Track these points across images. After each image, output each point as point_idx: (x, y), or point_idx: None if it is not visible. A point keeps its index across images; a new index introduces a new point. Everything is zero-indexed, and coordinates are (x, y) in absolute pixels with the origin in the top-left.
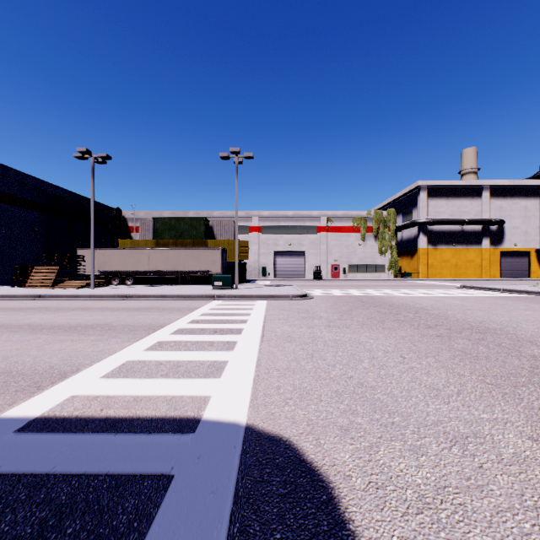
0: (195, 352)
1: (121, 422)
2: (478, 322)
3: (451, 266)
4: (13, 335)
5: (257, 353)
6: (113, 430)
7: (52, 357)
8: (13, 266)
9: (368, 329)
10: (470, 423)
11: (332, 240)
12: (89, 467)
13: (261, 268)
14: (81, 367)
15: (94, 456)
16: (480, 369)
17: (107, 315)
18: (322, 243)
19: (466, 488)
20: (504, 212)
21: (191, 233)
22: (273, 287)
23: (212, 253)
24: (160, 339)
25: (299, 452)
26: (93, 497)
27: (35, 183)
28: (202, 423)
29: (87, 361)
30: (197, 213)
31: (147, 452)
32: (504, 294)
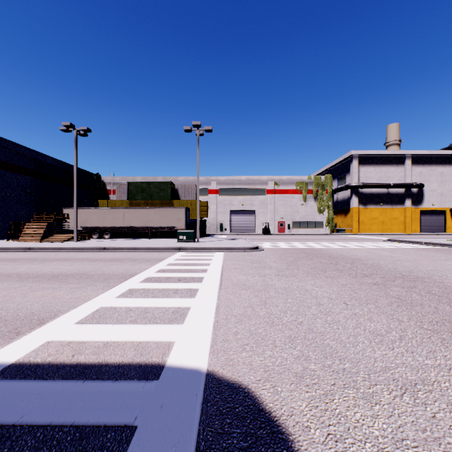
0: (161, 299)
1: (90, 368)
2: (408, 271)
3: (379, 222)
4: (2, 283)
5: (216, 299)
6: (82, 377)
7: (34, 303)
8: (9, 222)
9: (312, 278)
10: (416, 369)
11: (278, 200)
12: (56, 416)
13: (218, 224)
14: (58, 313)
15: (61, 404)
16: (416, 315)
17: (86, 265)
18: (270, 203)
19: (423, 441)
20: (424, 177)
21: (160, 195)
22: (229, 240)
23: (177, 212)
24: (131, 287)
25: (257, 401)
26: (55, 451)
27: (28, 152)
28: (166, 370)
29: (64, 307)
30: (164, 178)
31: (112, 401)
32: (426, 246)
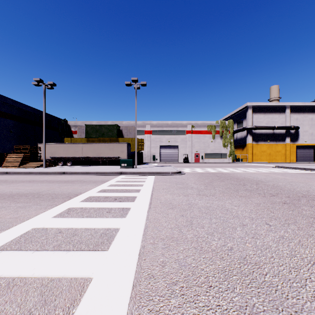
0: (94, 218)
1: None
2: (306, 191)
3: (267, 154)
4: None
5: (145, 219)
6: None
7: None
8: None
9: (229, 197)
10: None
11: (194, 138)
12: None
13: (151, 156)
14: None
15: None
16: None
17: (43, 186)
18: (189, 140)
19: None
20: (299, 121)
21: (109, 134)
22: (159, 167)
23: (121, 146)
24: (71, 206)
25: None
26: None
27: (12, 102)
28: None
29: None
30: (113, 122)
31: None
32: (306, 171)
